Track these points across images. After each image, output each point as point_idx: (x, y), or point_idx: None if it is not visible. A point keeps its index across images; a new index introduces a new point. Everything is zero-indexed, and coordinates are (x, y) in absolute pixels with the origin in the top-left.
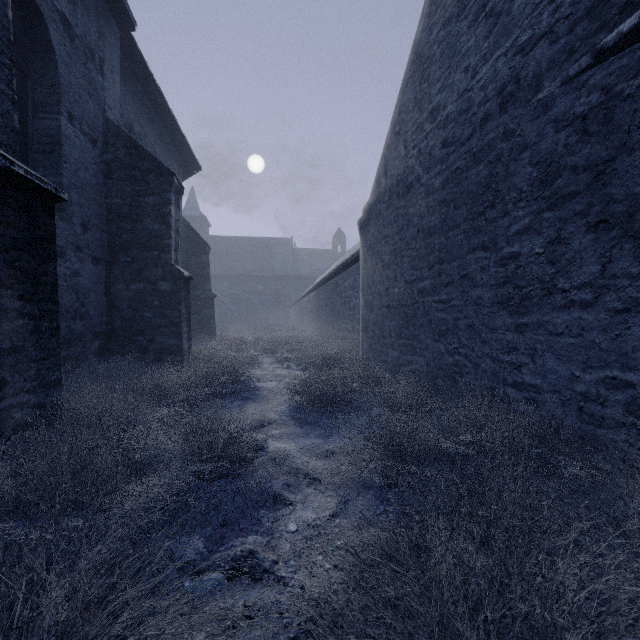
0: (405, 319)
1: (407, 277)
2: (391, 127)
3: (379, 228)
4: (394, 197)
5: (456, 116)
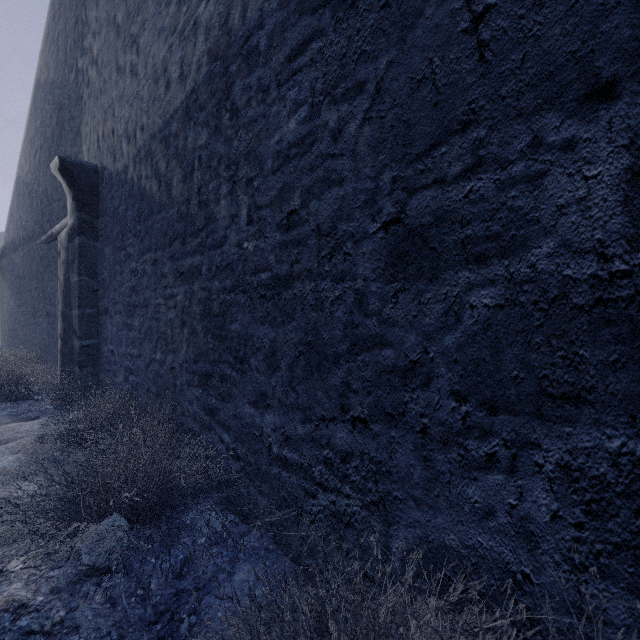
0: (14, 320)
1: (15, 297)
2: (10, 208)
3: (6, 264)
4: (11, 250)
5: (25, 229)
